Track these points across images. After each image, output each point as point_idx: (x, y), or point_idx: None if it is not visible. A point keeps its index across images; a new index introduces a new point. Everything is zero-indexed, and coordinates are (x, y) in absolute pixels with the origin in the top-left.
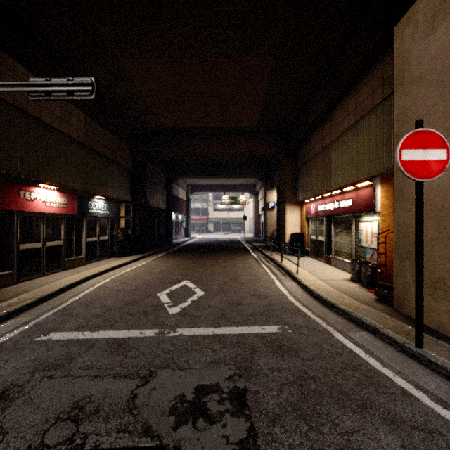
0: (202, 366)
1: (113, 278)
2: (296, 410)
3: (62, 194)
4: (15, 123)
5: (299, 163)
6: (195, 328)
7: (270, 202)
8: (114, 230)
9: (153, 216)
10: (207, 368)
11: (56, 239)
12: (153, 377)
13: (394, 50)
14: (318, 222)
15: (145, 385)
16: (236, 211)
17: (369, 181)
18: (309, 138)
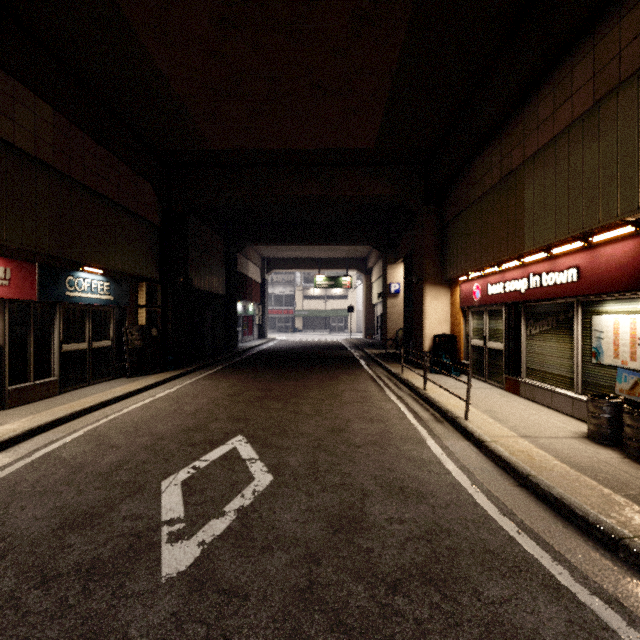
0: None
1: (91, 430)
2: None
3: None
4: None
5: (450, 213)
6: None
7: (392, 284)
8: (125, 330)
9: (203, 306)
10: None
11: None
12: None
13: None
14: (488, 315)
15: None
16: (337, 299)
17: (633, 226)
18: (470, 164)
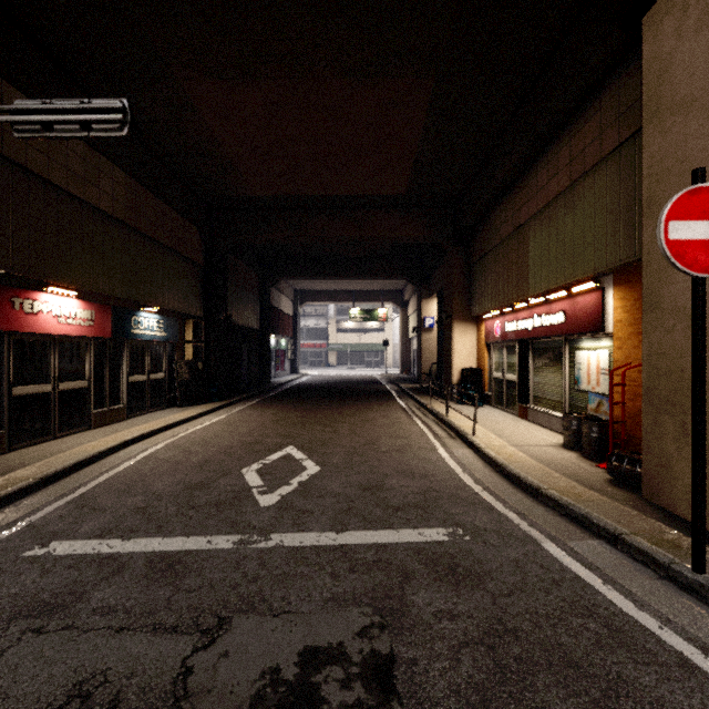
0: (314, 608)
1: (170, 443)
2: (487, 701)
3: (86, 304)
4: (4, 185)
5: (475, 254)
6: (302, 532)
7: (427, 319)
8: (175, 364)
9: (239, 341)
10: (323, 611)
11: (77, 378)
12: (225, 630)
13: (643, 58)
14: (506, 350)
15: (208, 648)
16: (372, 332)
17: (594, 282)
18: (491, 213)
